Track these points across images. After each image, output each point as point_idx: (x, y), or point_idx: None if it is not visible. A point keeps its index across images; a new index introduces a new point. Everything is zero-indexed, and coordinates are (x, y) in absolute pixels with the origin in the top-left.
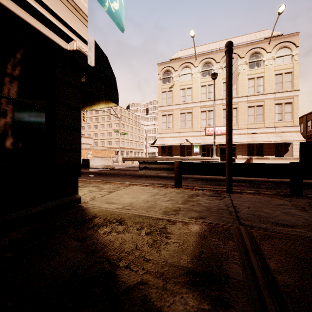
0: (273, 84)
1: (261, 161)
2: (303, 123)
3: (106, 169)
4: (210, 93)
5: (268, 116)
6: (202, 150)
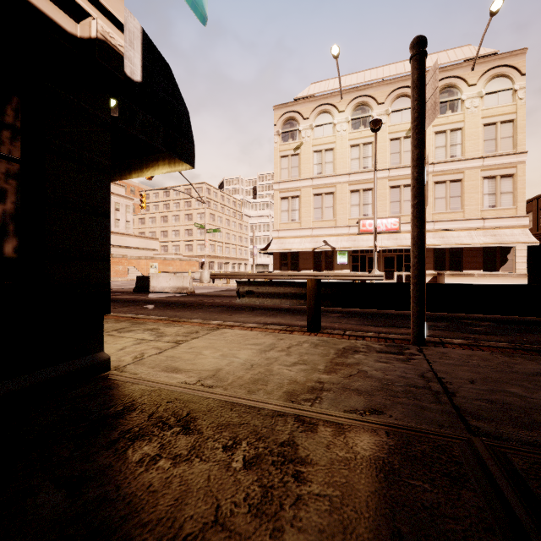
0: (480, 141)
1: (459, 280)
2: (533, 212)
3: (179, 294)
4: (367, 159)
5: (471, 200)
6: (352, 260)
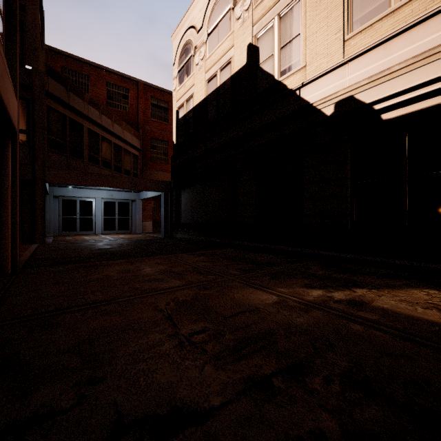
0: None
1: None
2: None
3: None
4: None
5: None
6: None
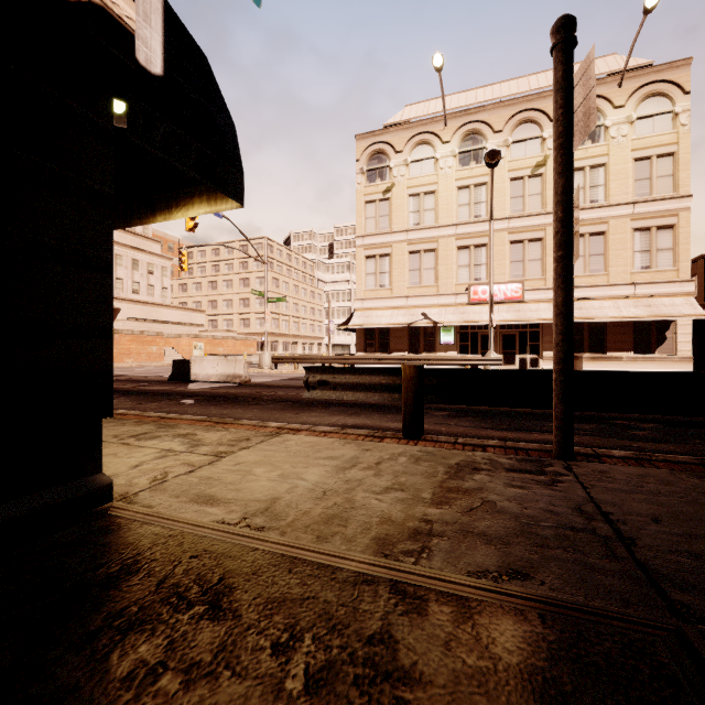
0: (630, 181)
1: (602, 365)
2: (698, 276)
3: (230, 384)
4: (480, 205)
5: (617, 259)
6: (459, 339)
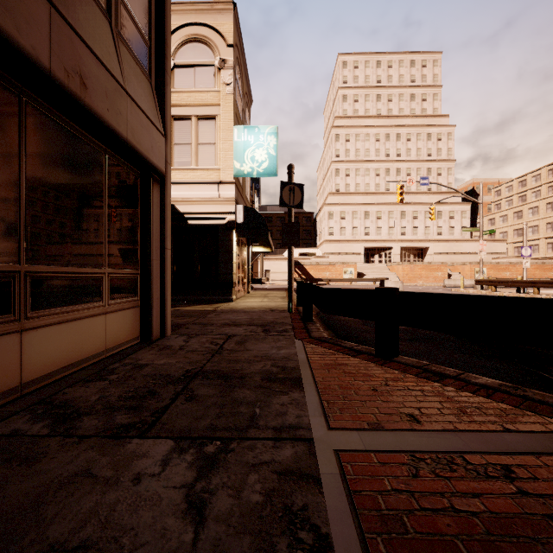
0: None
1: None
2: None
3: None
4: None
5: None
6: None
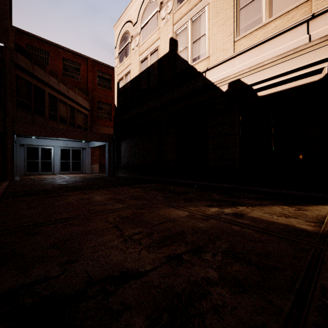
0: None
1: None
2: None
3: None
4: None
5: None
6: None
